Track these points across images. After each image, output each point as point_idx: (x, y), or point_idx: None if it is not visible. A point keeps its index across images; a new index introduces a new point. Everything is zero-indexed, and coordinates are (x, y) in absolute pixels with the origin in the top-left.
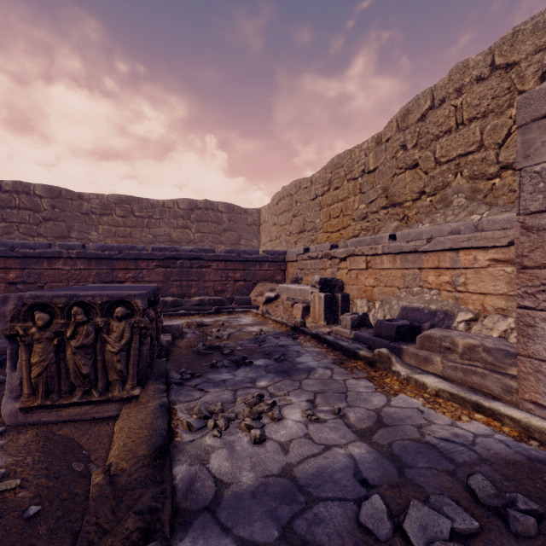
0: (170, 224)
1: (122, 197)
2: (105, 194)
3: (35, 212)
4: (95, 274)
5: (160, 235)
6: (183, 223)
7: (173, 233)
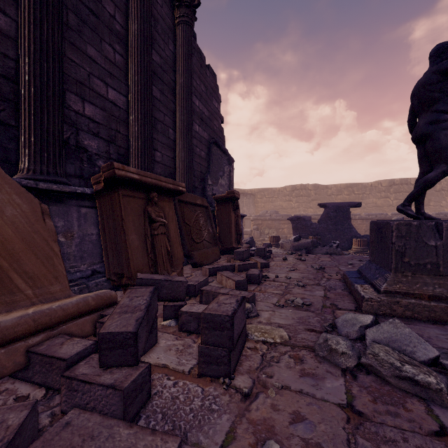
0: (375, 196)
1: (347, 184)
2: (338, 184)
3: (308, 197)
4: (364, 226)
5: (369, 203)
6: (385, 195)
7: (378, 201)
